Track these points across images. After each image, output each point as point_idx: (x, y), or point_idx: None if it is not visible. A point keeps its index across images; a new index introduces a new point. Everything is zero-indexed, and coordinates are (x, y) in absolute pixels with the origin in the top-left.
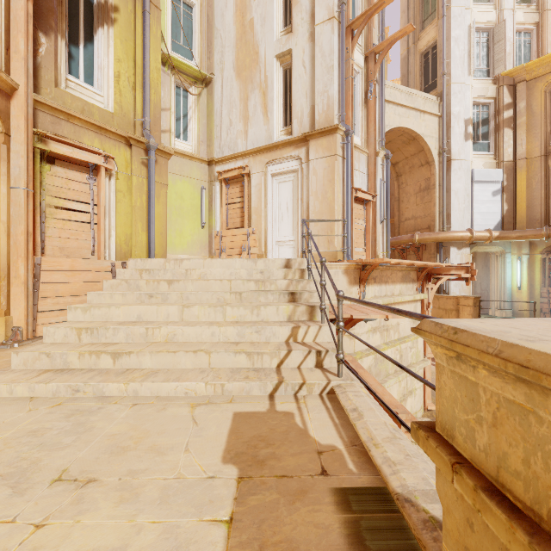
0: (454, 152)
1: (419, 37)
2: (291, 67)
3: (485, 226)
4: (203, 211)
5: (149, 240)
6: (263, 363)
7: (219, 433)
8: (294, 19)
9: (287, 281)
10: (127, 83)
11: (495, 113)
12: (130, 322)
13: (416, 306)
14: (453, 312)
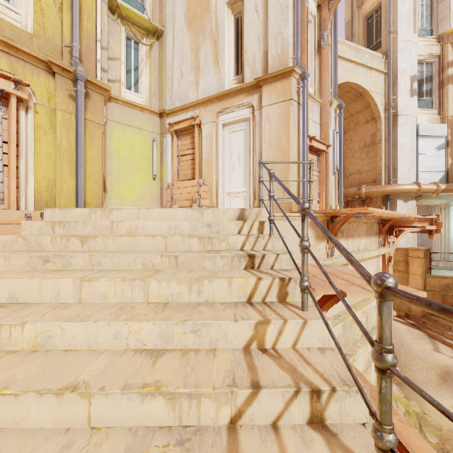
0: (400, 108)
1: (363, 1)
2: (243, 13)
3: (430, 180)
4: (154, 163)
5: (77, 187)
6: (200, 416)
7: None
8: None
9: (243, 237)
10: (52, 2)
11: (439, 70)
12: None
13: (378, 261)
14: (401, 263)
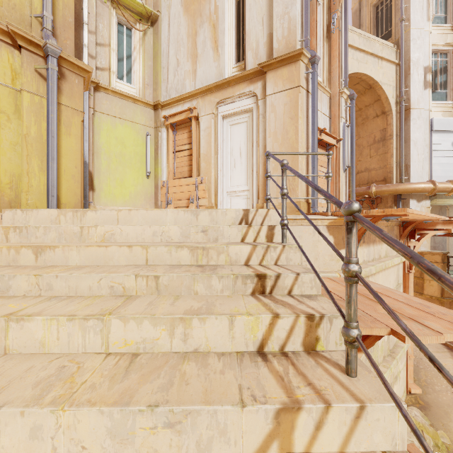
0: (413, 101)
1: None
2: None
3: (445, 178)
4: (148, 159)
5: (47, 184)
6: None
7: None
8: None
9: (248, 247)
10: None
11: None
12: None
13: (398, 269)
14: (415, 268)
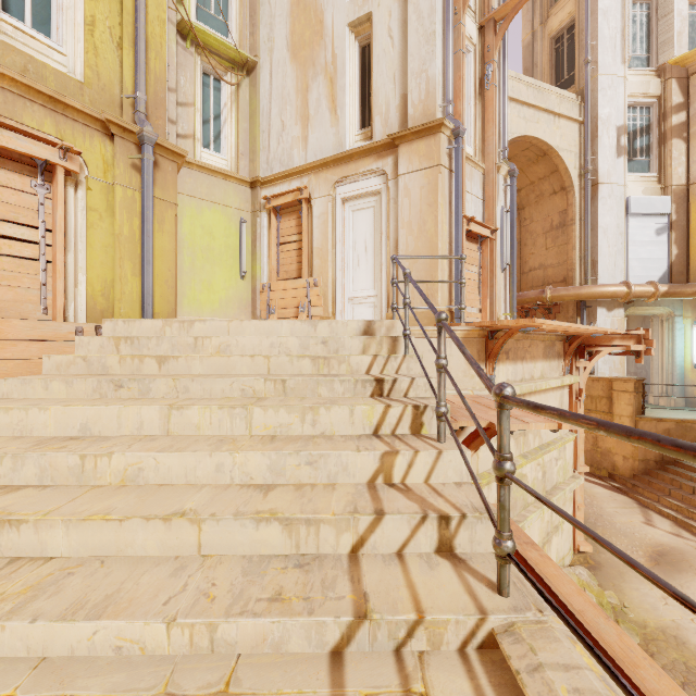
0: (601, 173)
1: (549, 15)
2: (371, 40)
3: (646, 278)
4: (243, 254)
5: (143, 290)
6: (319, 544)
7: None
8: None
9: (369, 357)
10: (109, 36)
11: (659, 117)
12: (63, 439)
13: (562, 395)
14: (602, 400)
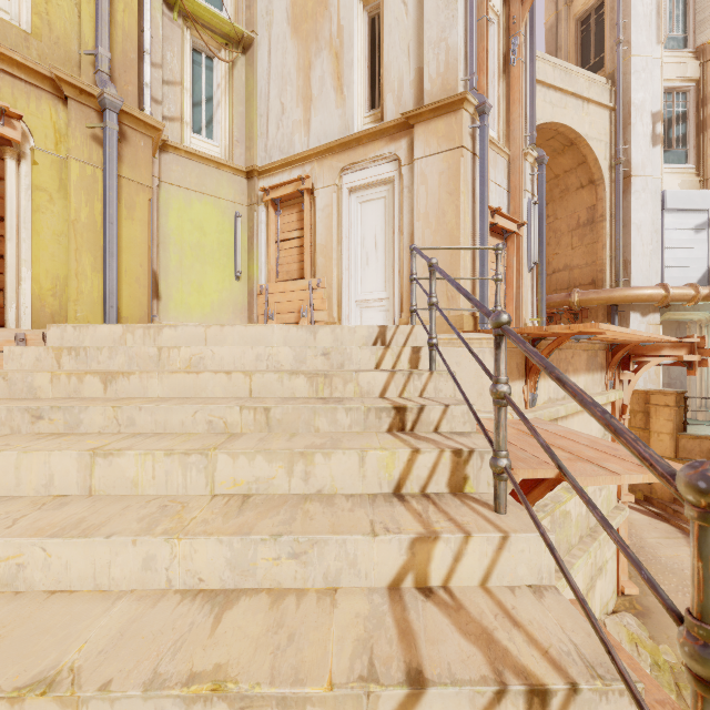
0: (635, 164)
1: None
2: (382, 8)
3: (684, 280)
4: (238, 252)
5: (104, 289)
6: None
7: None
8: None
9: (384, 374)
10: None
11: (697, 103)
12: None
13: None
14: (638, 414)
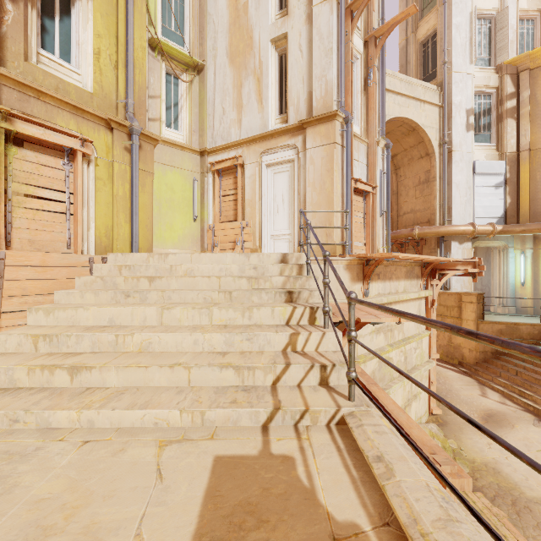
0: (455, 143)
1: (418, 26)
2: (287, 52)
3: (488, 220)
4: (195, 203)
5: (132, 233)
6: (254, 380)
7: (190, 497)
8: (290, 1)
9: (284, 277)
10: (109, 61)
11: (497, 103)
12: (100, 327)
13: (420, 304)
14: (455, 308)
